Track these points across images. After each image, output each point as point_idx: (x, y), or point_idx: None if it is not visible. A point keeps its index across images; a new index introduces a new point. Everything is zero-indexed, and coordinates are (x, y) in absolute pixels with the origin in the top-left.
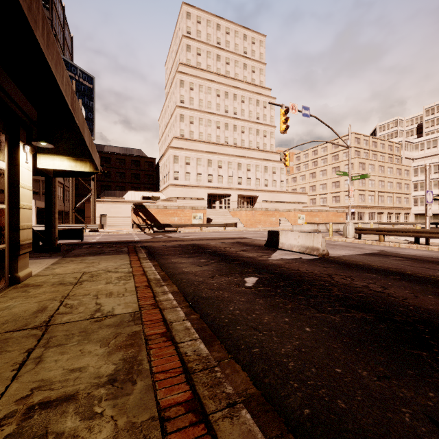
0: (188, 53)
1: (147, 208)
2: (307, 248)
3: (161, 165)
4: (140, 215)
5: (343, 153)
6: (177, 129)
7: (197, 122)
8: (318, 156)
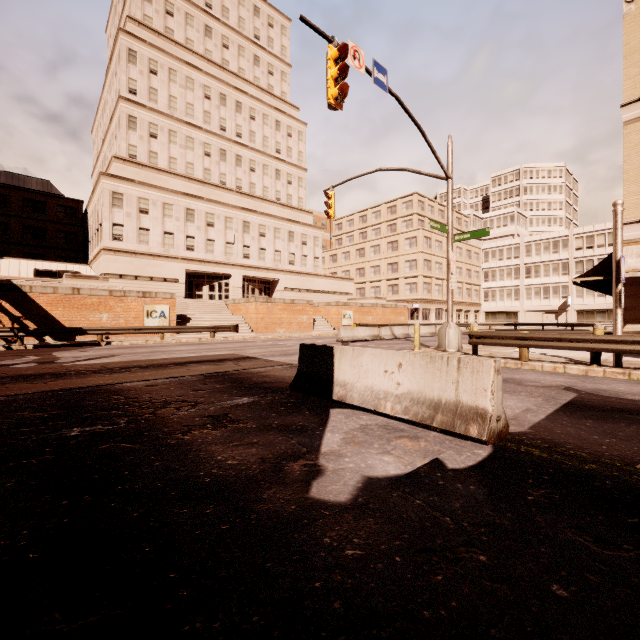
0: (148, 5)
1: (26, 293)
2: (436, 408)
3: (90, 213)
4: (5, 308)
5: (403, 222)
6: (121, 143)
7: (164, 137)
8: (368, 225)
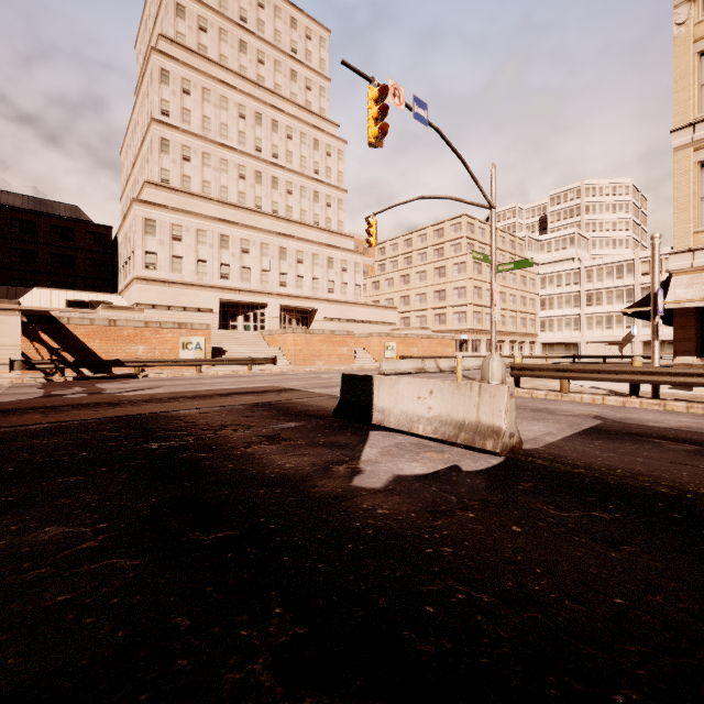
0: (181, 22)
1: (64, 324)
2: (461, 428)
3: (121, 240)
4: (44, 340)
5: (451, 247)
6: (153, 168)
7: (198, 159)
8: (413, 249)
